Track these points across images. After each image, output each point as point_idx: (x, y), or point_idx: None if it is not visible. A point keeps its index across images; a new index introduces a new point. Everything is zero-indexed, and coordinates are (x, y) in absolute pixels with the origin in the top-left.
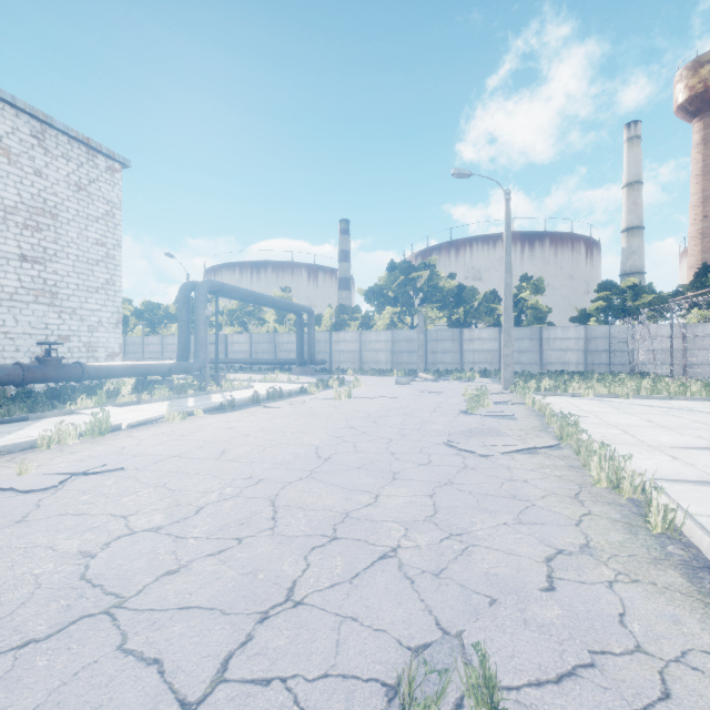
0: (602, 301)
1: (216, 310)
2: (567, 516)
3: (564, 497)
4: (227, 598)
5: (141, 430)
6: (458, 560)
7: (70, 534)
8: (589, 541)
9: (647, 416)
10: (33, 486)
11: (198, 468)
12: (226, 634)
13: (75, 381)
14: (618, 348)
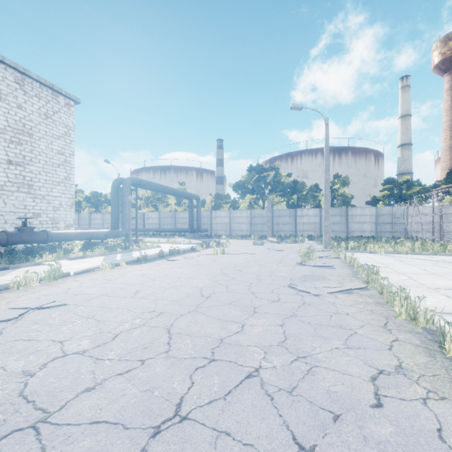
0: (387, 191)
1: (136, 196)
2: (381, 342)
3: (376, 327)
4: (129, 413)
5: (83, 276)
6: (305, 379)
7: (19, 356)
8: (401, 363)
9: (422, 266)
10: (0, 318)
11: (118, 304)
12: (125, 448)
13: (43, 242)
14: (397, 221)
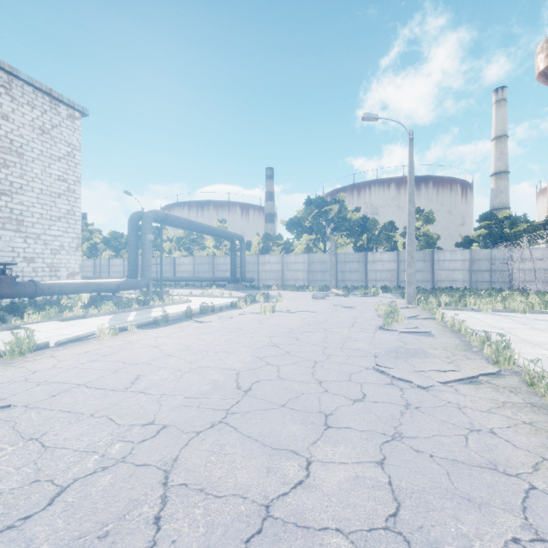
0: (484, 229)
1: (161, 235)
2: None
3: None
4: None
5: (67, 349)
6: None
7: None
8: None
9: None
10: None
11: (96, 405)
12: None
13: (30, 297)
14: (498, 268)
